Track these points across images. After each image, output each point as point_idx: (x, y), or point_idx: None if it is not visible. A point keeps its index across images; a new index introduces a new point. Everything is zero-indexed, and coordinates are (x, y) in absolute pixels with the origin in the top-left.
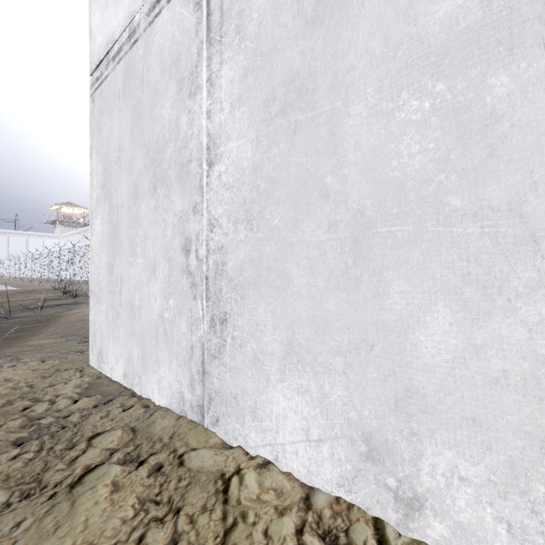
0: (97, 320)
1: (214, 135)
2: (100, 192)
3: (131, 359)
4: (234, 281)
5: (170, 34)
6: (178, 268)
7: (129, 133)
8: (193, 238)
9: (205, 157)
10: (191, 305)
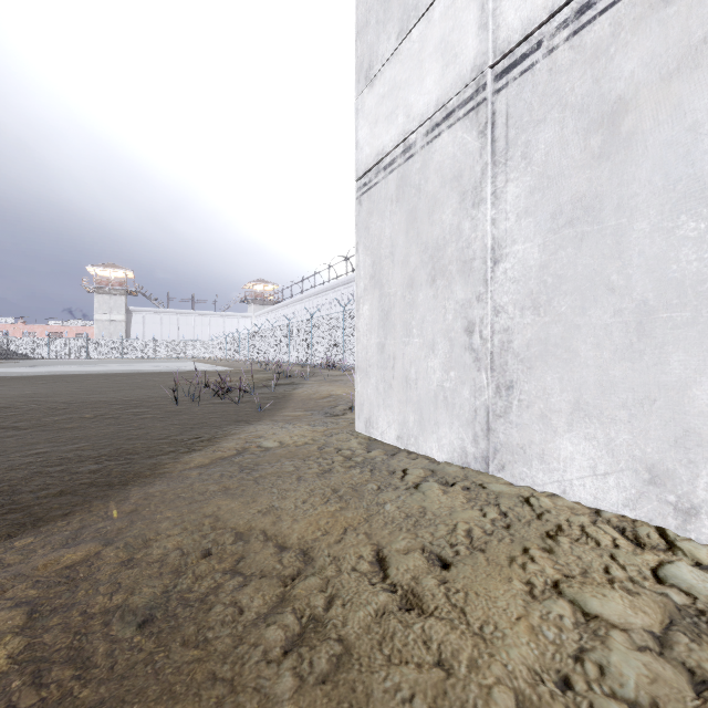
0: (365, 392)
1: (499, 239)
2: (369, 282)
3: (406, 423)
4: (520, 355)
5: (451, 154)
6: (460, 346)
7: (403, 233)
8: (477, 321)
9: (489, 257)
10: (474, 376)
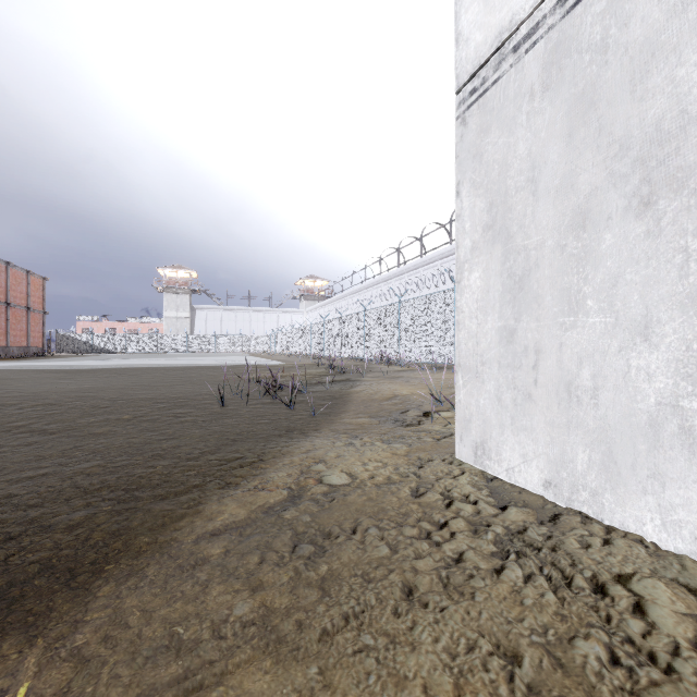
0: (473, 402)
1: None
2: (481, 236)
3: (567, 463)
4: None
5: None
6: None
7: (559, 138)
8: None
9: None
10: None
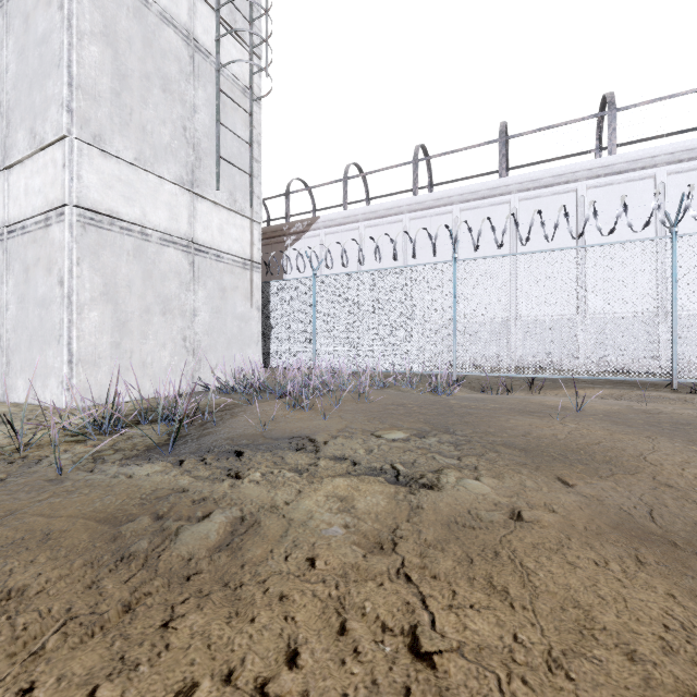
0: None
1: (8, 301)
2: None
3: None
4: (12, 350)
5: None
6: None
7: None
8: (3, 335)
9: (6, 308)
10: (2, 359)
